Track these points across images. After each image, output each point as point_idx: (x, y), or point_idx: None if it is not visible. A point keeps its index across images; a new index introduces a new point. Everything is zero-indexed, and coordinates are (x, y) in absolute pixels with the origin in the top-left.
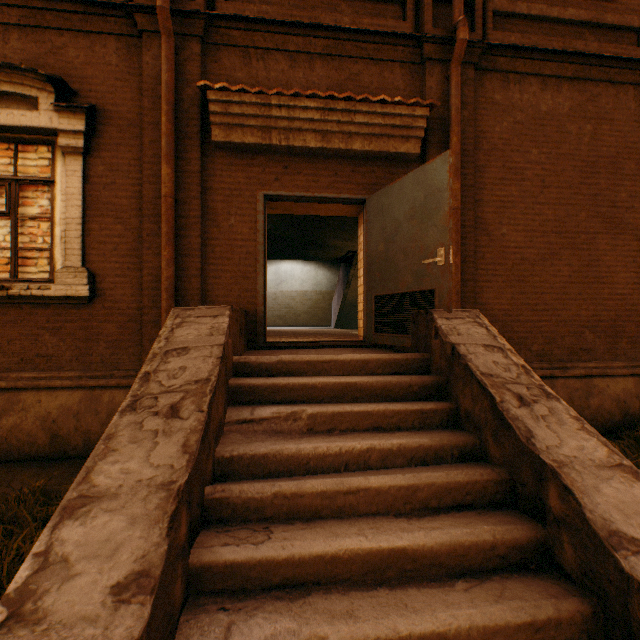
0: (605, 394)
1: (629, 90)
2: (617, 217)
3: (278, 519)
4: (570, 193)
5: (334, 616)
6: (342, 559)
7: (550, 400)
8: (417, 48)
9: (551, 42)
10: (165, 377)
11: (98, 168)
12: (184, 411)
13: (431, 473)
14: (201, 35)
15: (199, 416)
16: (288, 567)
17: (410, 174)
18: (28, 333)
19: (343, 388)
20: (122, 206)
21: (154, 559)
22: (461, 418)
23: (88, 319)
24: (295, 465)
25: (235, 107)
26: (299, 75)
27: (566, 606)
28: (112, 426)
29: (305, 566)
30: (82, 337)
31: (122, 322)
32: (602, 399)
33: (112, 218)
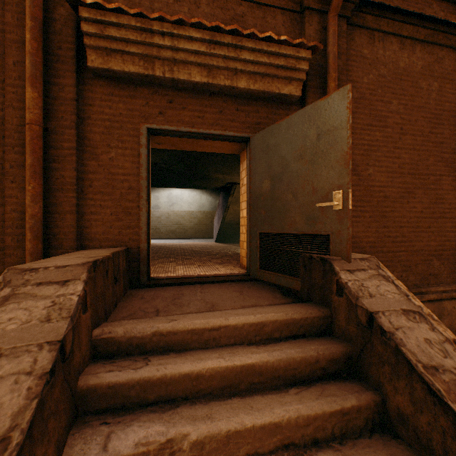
0: (453, 315)
1: None
2: None
3: None
4: (422, 140)
5: None
6: None
7: None
8: None
9: (409, 7)
10: None
11: None
12: None
13: None
14: None
15: None
16: None
17: (300, 112)
18: None
19: (237, 373)
20: None
21: None
22: (389, 415)
23: None
24: None
25: (112, 29)
26: (184, 9)
27: None
28: None
29: None
30: None
31: None
32: (451, 319)
33: None
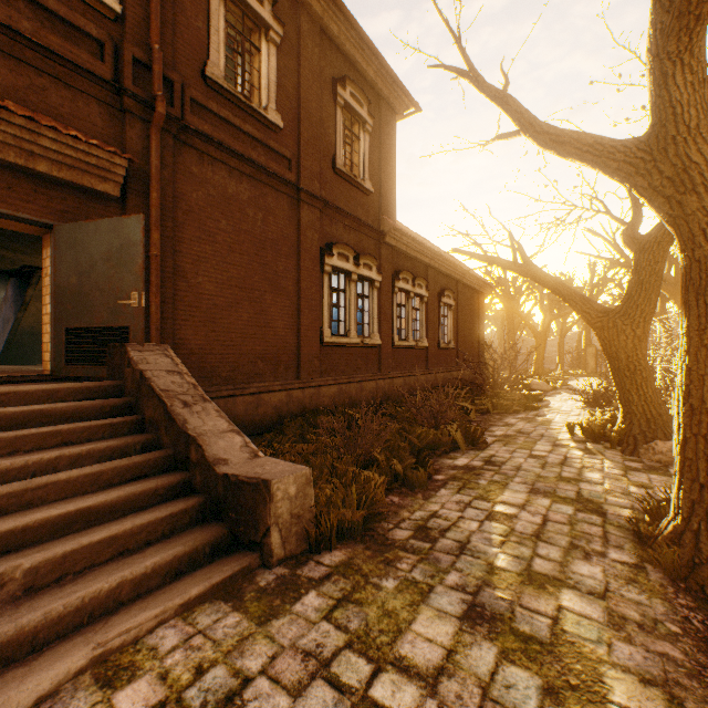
0: (269, 404)
1: (285, 198)
2: (278, 282)
3: None
4: (249, 260)
5: (28, 555)
6: (34, 528)
7: (206, 403)
8: (118, 95)
9: (236, 144)
10: None
11: None
12: None
13: (116, 460)
14: None
15: None
16: None
17: (107, 220)
18: None
19: (28, 416)
20: None
21: None
22: (147, 425)
23: None
24: None
25: None
26: None
27: (192, 501)
28: None
29: None
30: None
31: None
32: (267, 408)
33: None
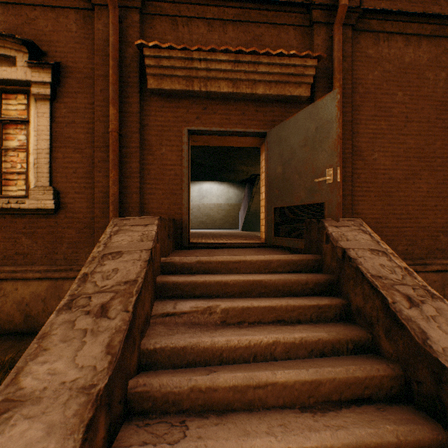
0: None
1: None
2: None
3: (194, 411)
4: (428, 126)
5: None
6: None
7: (435, 300)
8: (307, 14)
9: (413, 7)
10: (100, 278)
11: (62, 111)
12: (112, 311)
13: (332, 368)
14: (139, 7)
15: (124, 316)
16: None
17: (303, 110)
18: (9, 236)
19: (250, 285)
20: (80, 139)
21: None
22: (352, 312)
23: (54, 226)
24: (210, 356)
25: (165, 61)
26: (215, 37)
27: None
28: (48, 324)
29: None
30: (50, 239)
31: (80, 228)
32: None
33: (72, 149)
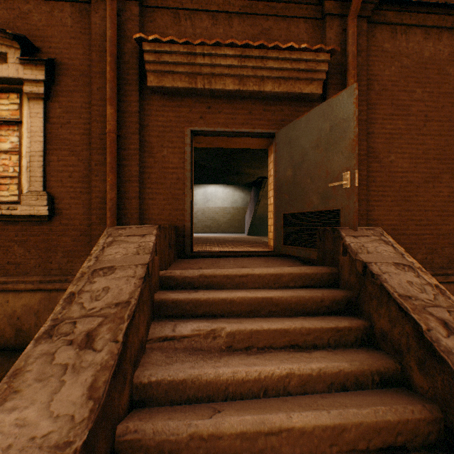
0: None
1: None
2: None
3: None
4: (449, 126)
5: None
6: None
7: None
8: (319, 5)
9: None
10: (88, 298)
11: (56, 110)
12: (99, 340)
13: (358, 410)
14: None
15: (112, 347)
16: None
17: (316, 108)
18: (1, 245)
19: (259, 302)
20: (75, 141)
21: None
22: (375, 336)
23: (48, 233)
24: (213, 391)
25: (166, 56)
26: (220, 31)
27: None
28: (23, 358)
29: None
30: (43, 248)
31: (75, 236)
32: None
33: (67, 151)
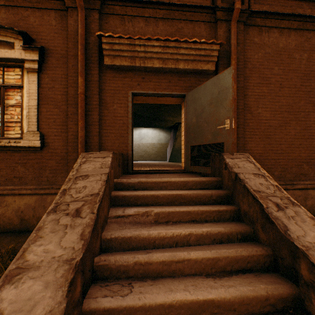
0: None
1: None
2: None
3: (137, 277)
4: (295, 90)
5: None
6: (175, 306)
7: (294, 206)
8: (213, 14)
9: (285, 9)
10: (74, 192)
11: (45, 79)
12: (83, 213)
13: (226, 250)
14: (99, 9)
15: (91, 216)
16: (142, 311)
17: (210, 80)
18: (9, 165)
19: (174, 197)
20: (58, 99)
21: (57, 313)
22: (241, 215)
23: (40, 158)
24: (147, 243)
25: (116, 46)
26: (150, 29)
27: None
28: (41, 222)
29: (152, 310)
30: (37, 167)
31: (58, 160)
32: (313, 201)
33: (53, 105)
